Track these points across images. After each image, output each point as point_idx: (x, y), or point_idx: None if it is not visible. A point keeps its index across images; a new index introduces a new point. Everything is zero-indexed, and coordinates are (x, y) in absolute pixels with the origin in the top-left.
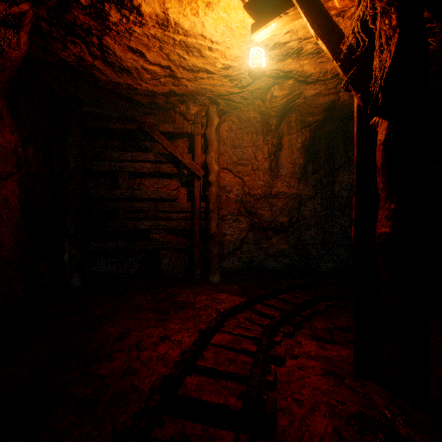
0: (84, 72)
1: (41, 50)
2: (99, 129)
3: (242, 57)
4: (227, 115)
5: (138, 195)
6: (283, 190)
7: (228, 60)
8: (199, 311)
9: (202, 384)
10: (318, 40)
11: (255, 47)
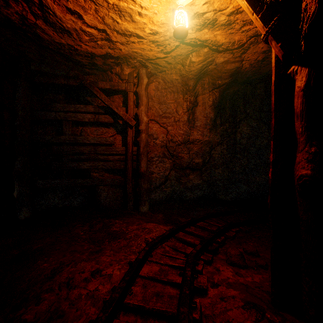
0: (28, 31)
1: None
2: (45, 84)
3: (167, 24)
4: (154, 77)
5: (80, 140)
6: (198, 138)
7: (156, 26)
8: (130, 241)
9: None
10: None
11: (179, 9)
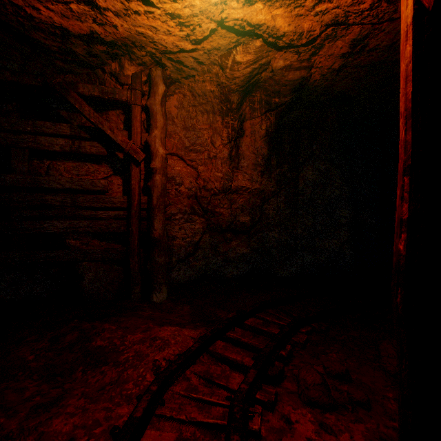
0: None
1: None
2: None
3: None
4: (177, 86)
5: (45, 183)
6: (245, 185)
7: None
8: (125, 370)
9: None
10: None
11: None
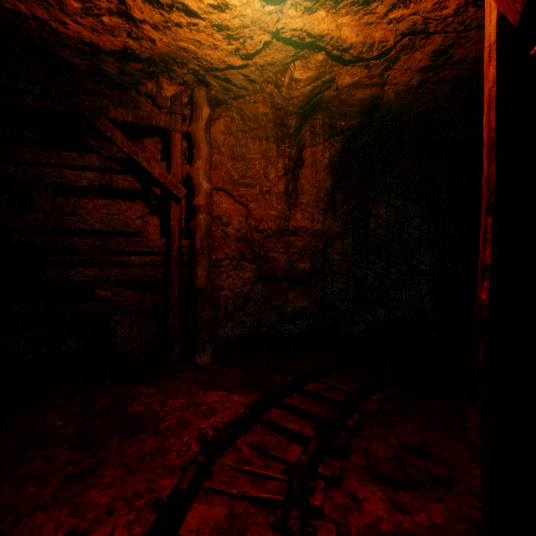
0: None
1: None
2: None
3: None
4: (224, 108)
5: (71, 224)
6: (304, 225)
7: None
8: (167, 439)
9: None
10: None
11: None
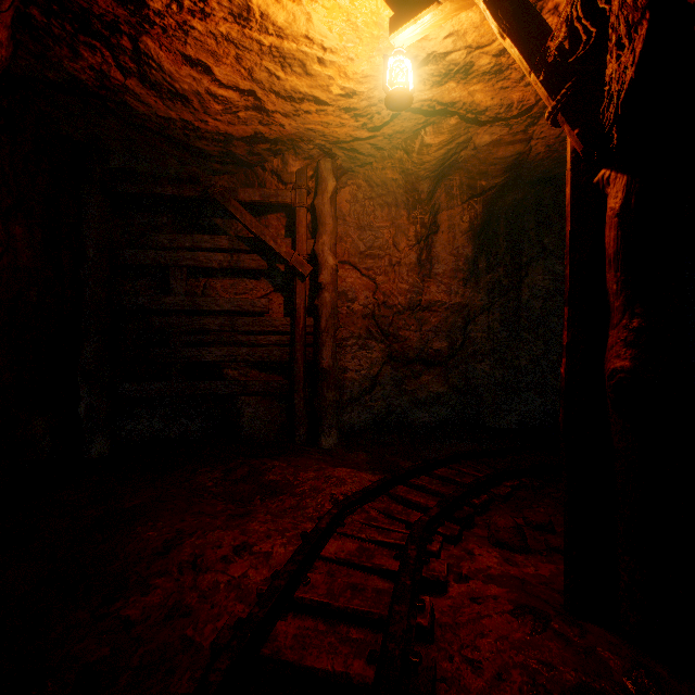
0: (110, 98)
1: (34, 58)
2: (137, 196)
3: (373, 77)
4: (349, 176)
5: (203, 305)
6: (440, 299)
7: (352, 81)
8: (303, 499)
9: (304, 634)
10: (505, 39)
11: (397, 56)
